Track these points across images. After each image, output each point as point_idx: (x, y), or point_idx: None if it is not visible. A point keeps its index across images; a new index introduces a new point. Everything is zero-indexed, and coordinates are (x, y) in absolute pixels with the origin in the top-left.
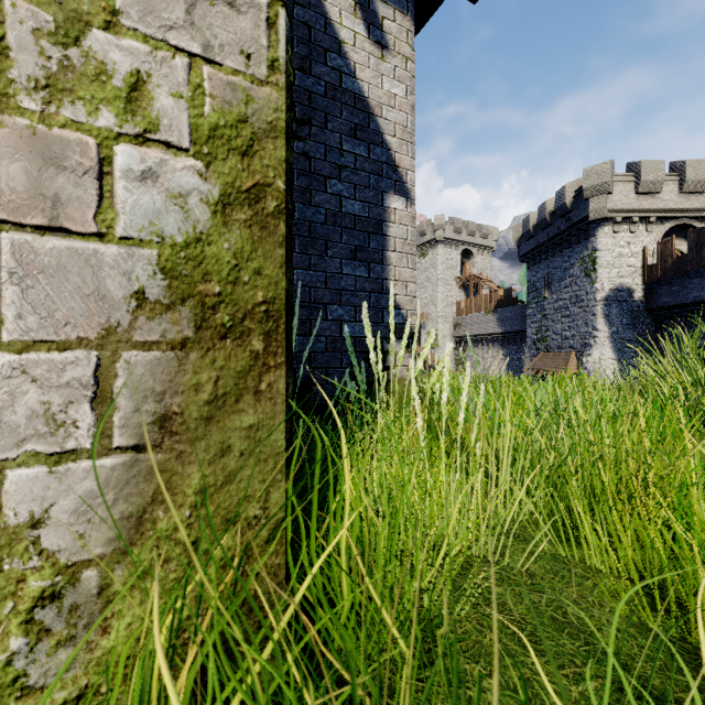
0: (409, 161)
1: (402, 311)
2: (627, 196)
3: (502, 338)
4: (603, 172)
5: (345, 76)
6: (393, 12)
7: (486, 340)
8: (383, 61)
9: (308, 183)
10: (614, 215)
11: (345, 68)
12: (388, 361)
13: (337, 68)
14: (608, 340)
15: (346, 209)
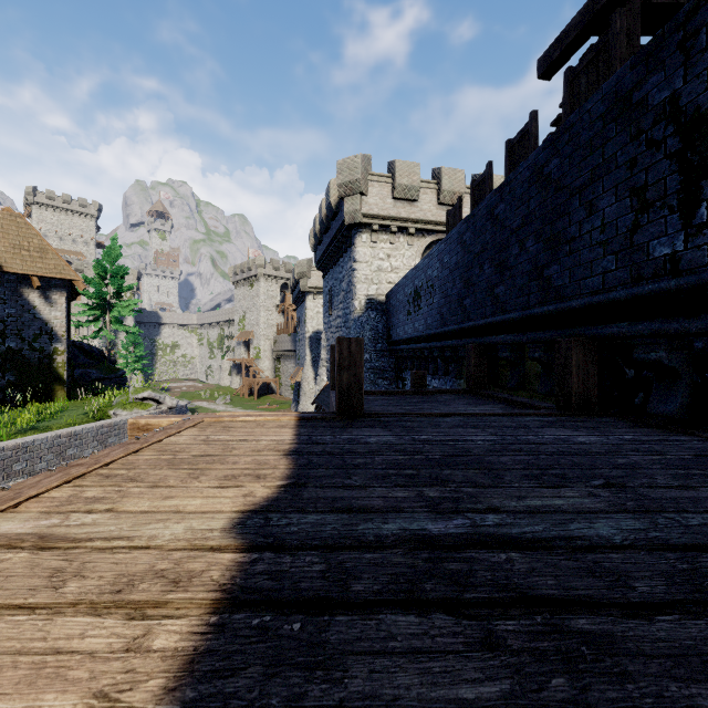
0: (63, 333)
1: (60, 375)
2: (319, 280)
3: (296, 354)
4: (304, 265)
5: (37, 315)
6: (57, 293)
7: (289, 355)
8: (52, 307)
9: (23, 345)
10: (312, 290)
11: (37, 313)
12: (54, 389)
13: (34, 314)
14: (311, 362)
15: (37, 350)
